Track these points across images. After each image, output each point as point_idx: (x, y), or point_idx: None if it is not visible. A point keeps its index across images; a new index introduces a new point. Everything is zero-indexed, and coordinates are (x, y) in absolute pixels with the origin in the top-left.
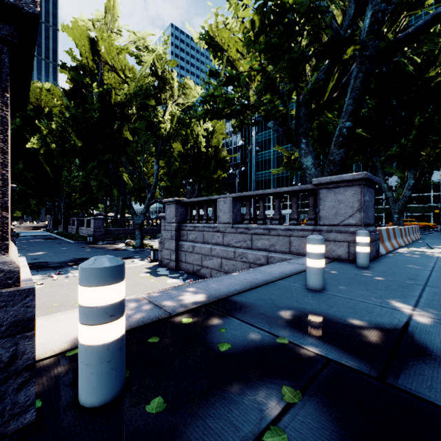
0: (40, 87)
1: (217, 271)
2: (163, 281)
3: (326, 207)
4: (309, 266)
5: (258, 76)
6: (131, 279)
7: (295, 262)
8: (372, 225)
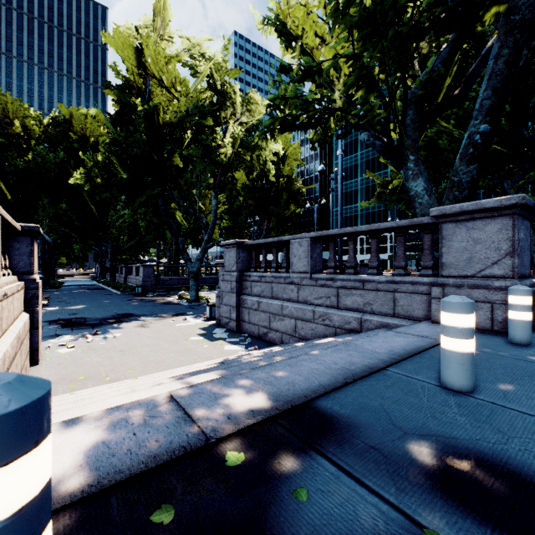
0: (85, 114)
1: (290, 337)
2: (220, 347)
3: (452, 249)
4: (446, 349)
5: (347, 69)
6: (180, 343)
7: (407, 331)
8: (528, 277)
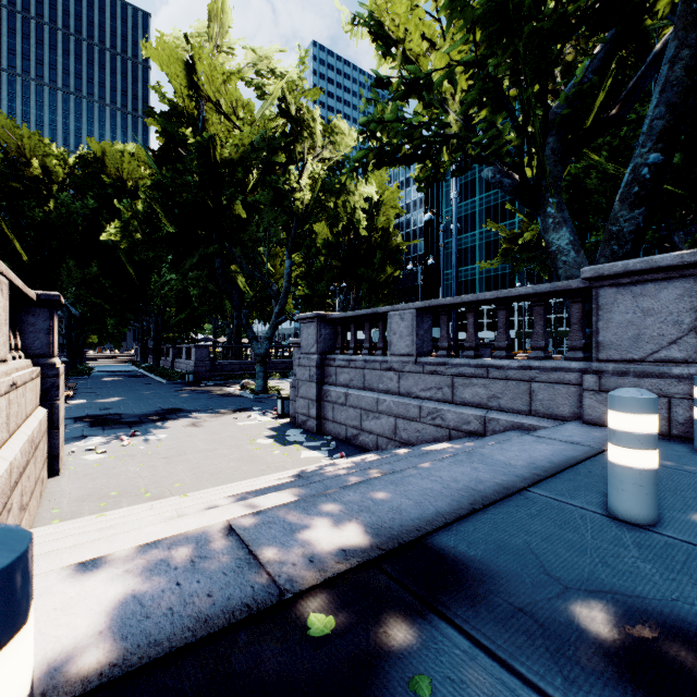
0: (121, 151)
1: (388, 440)
2: (295, 454)
3: (613, 323)
4: (616, 463)
5: (465, 83)
6: (243, 448)
7: (551, 436)
8: None
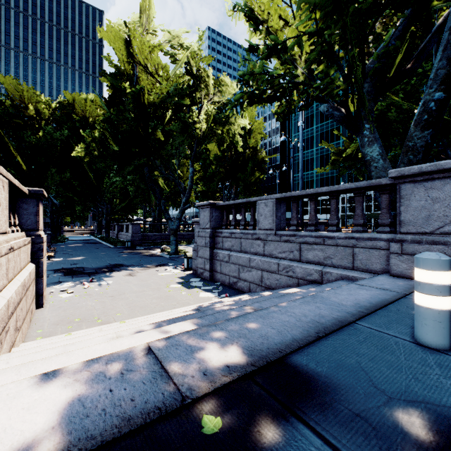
0: (85, 99)
1: (257, 286)
2: (195, 294)
3: (411, 207)
4: (421, 305)
5: (308, 48)
6: (162, 290)
7: (369, 284)
8: None
